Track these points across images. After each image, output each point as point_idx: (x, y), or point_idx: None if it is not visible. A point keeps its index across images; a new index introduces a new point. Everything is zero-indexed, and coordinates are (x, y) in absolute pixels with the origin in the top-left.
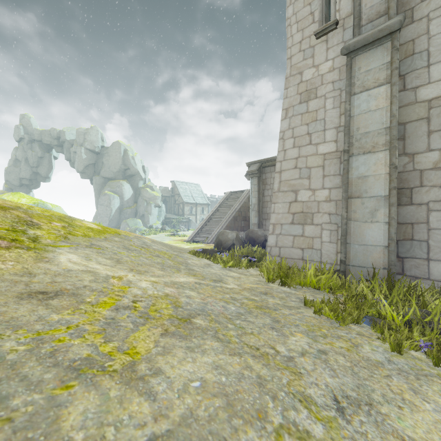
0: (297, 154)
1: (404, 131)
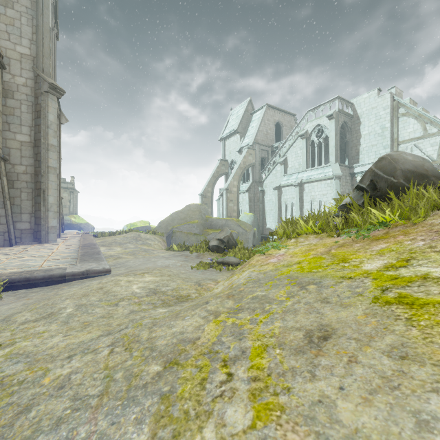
0: None
1: None
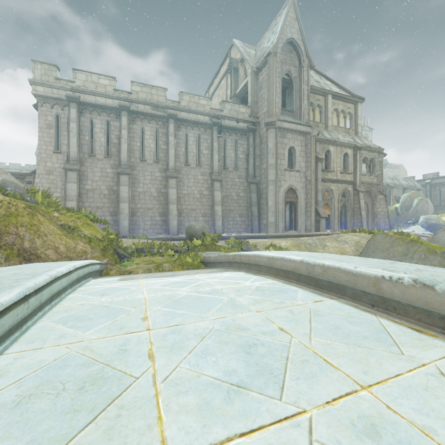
0: None
1: (82, 195)
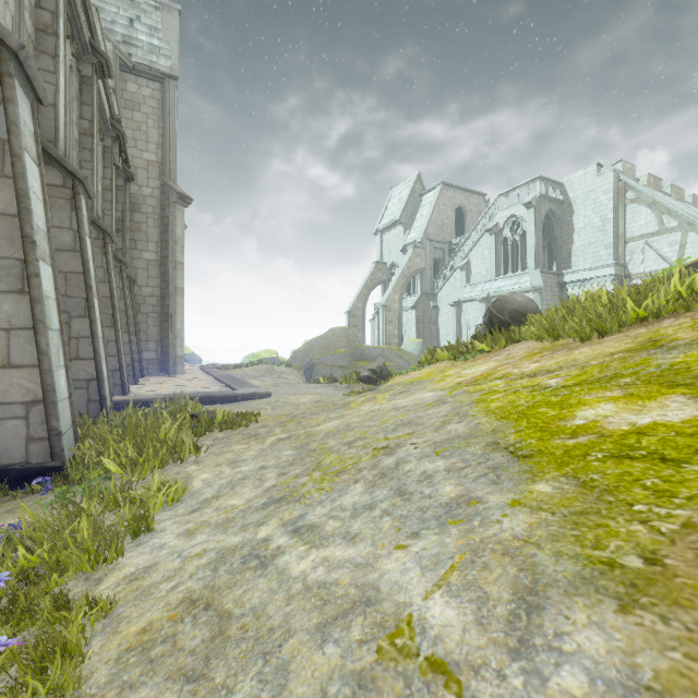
0: None
1: None
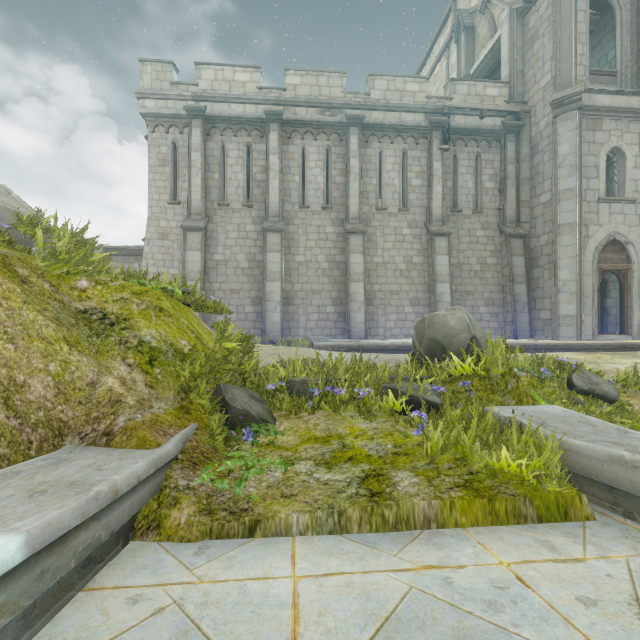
0: (156, 271)
1: (208, 271)
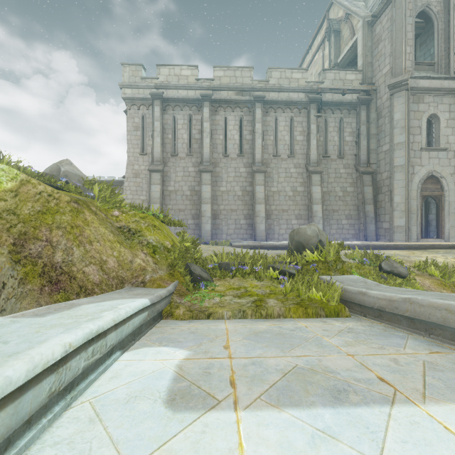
0: (132, 197)
1: (165, 198)
